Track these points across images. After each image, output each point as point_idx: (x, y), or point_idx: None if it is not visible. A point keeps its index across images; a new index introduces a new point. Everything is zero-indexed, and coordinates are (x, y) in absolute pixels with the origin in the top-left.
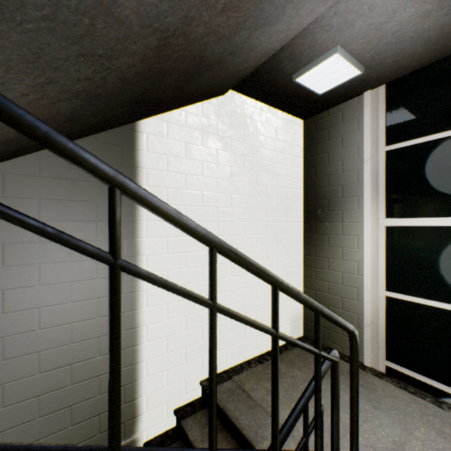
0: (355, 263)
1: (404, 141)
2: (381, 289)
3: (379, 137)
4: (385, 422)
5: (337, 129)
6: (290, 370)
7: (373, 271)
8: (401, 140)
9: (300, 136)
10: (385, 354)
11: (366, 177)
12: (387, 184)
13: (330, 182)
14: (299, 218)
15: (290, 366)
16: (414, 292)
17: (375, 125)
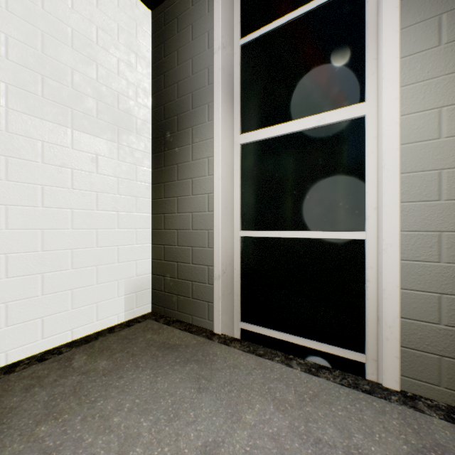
0: (206, 197)
1: (259, 29)
2: (236, 228)
3: (234, 27)
4: (205, 411)
5: (188, 15)
6: (91, 362)
7: (225, 204)
8: (256, 29)
9: (146, 30)
10: (240, 313)
11: (217, 74)
12: (242, 90)
13: (180, 90)
14: (145, 145)
15: (96, 356)
16: (269, 224)
17: (229, 8)
